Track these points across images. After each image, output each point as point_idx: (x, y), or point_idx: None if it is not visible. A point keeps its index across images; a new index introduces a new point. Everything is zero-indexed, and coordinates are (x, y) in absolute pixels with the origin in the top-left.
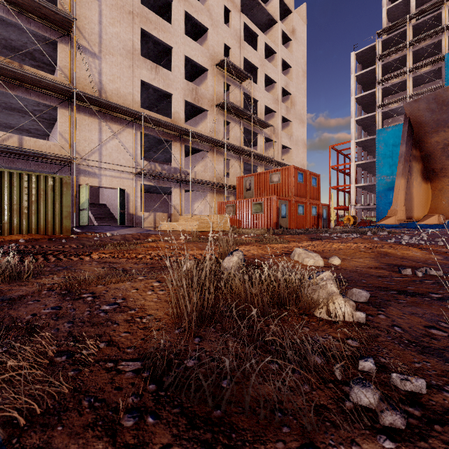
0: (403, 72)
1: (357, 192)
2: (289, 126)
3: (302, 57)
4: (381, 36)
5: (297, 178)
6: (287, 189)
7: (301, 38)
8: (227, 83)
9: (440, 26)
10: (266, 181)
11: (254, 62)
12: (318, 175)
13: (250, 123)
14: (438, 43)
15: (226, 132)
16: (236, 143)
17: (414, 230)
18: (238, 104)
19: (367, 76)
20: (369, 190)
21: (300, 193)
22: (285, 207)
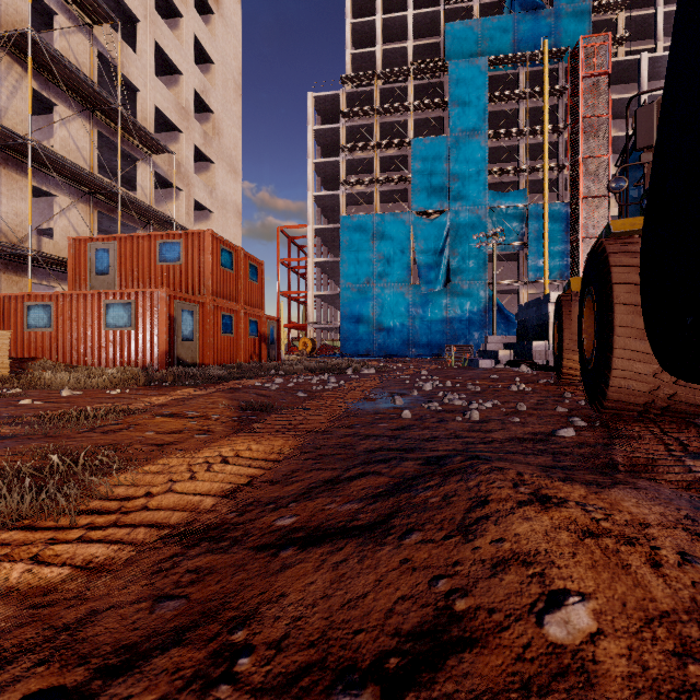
0: (370, 146)
1: (316, 304)
2: (210, 171)
3: (234, 58)
4: (345, 85)
5: (220, 259)
6: (197, 278)
7: (232, 22)
8: (45, 3)
9: (408, 102)
10: (150, 256)
11: (128, 1)
12: (260, 263)
13: (116, 127)
14: (404, 123)
15: (49, 129)
16: (76, 161)
17: (388, 360)
18: (83, 70)
19: (328, 136)
20: (330, 302)
21: (226, 291)
22: (192, 317)
